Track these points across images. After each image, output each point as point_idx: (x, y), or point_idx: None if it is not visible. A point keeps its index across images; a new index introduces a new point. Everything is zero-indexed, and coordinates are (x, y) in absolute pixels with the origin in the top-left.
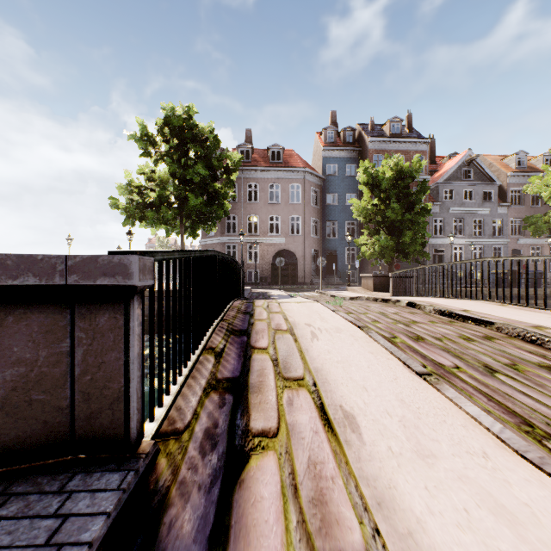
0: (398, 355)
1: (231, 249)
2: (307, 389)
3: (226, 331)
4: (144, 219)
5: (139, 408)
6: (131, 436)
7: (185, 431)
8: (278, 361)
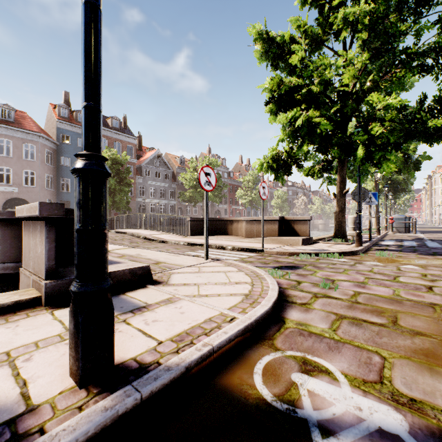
0: None
1: None
2: None
3: None
4: None
5: None
6: None
7: None
8: None
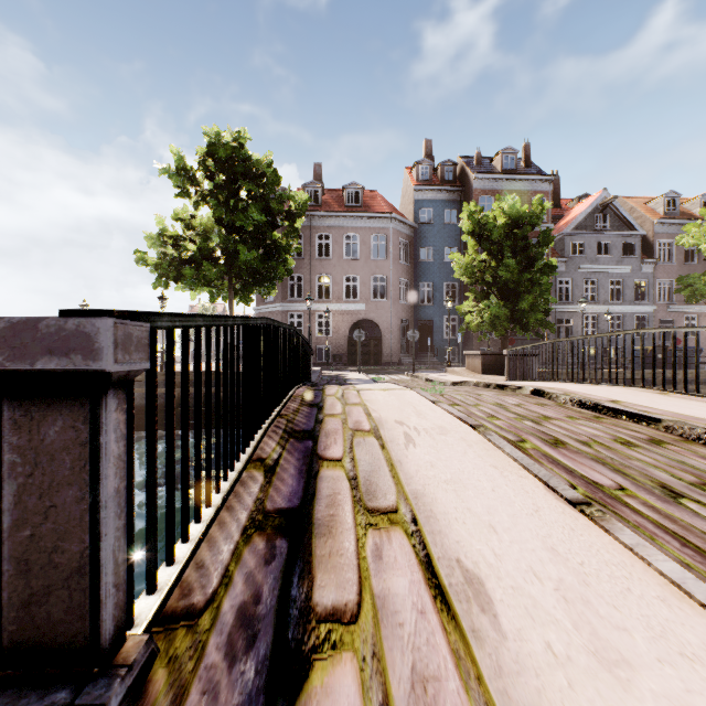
0: (534, 470)
1: (295, 318)
2: (404, 529)
3: (284, 432)
4: (180, 280)
5: (121, 582)
6: (102, 634)
7: (205, 611)
8: (358, 480)
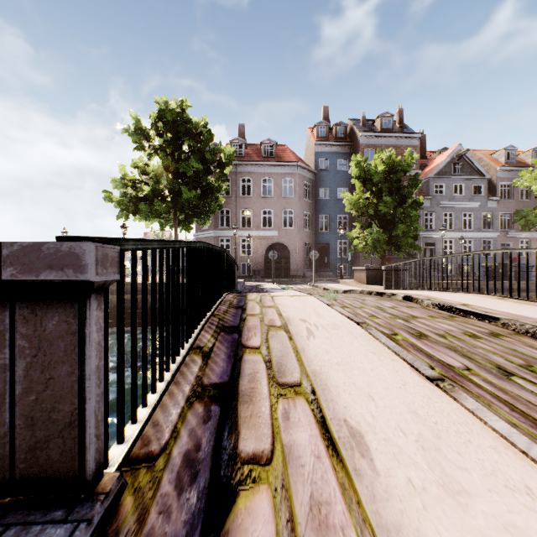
0: (403, 355)
1: (224, 242)
2: (305, 398)
3: (216, 327)
4: (137, 213)
5: (100, 434)
6: (87, 471)
7: (160, 456)
8: (272, 362)
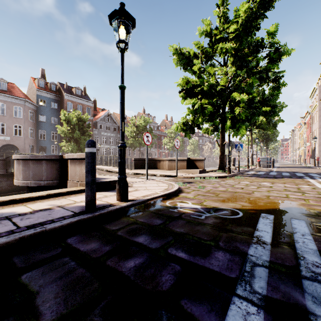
0: None
1: None
2: None
3: None
4: None
5: None
6: None
7: None
8: None
